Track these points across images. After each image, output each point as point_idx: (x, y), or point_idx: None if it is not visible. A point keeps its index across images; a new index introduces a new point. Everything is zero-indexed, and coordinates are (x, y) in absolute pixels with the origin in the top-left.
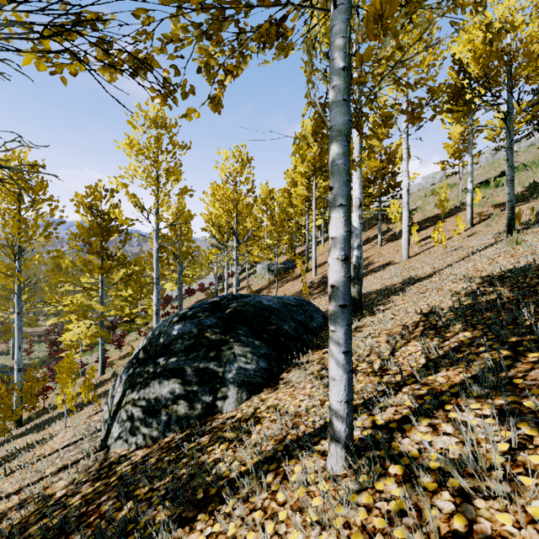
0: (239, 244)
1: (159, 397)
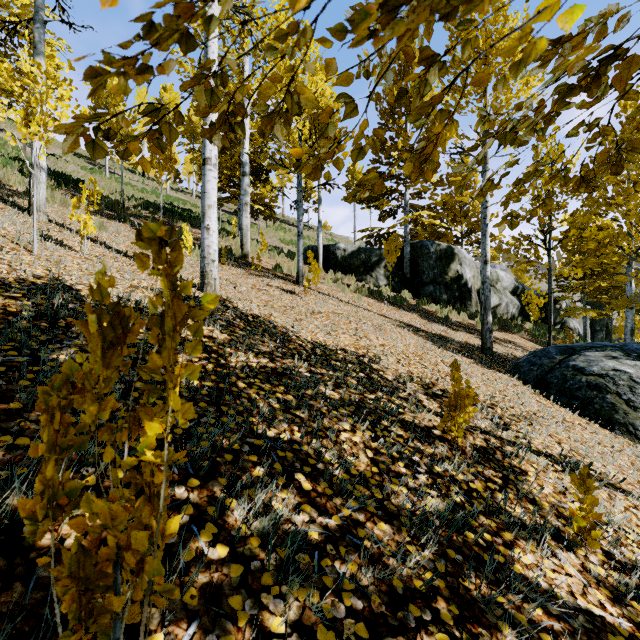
0: None
1: None
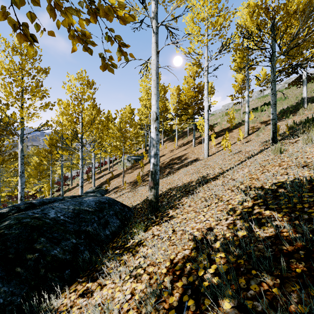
0: (82, 147)
1: None
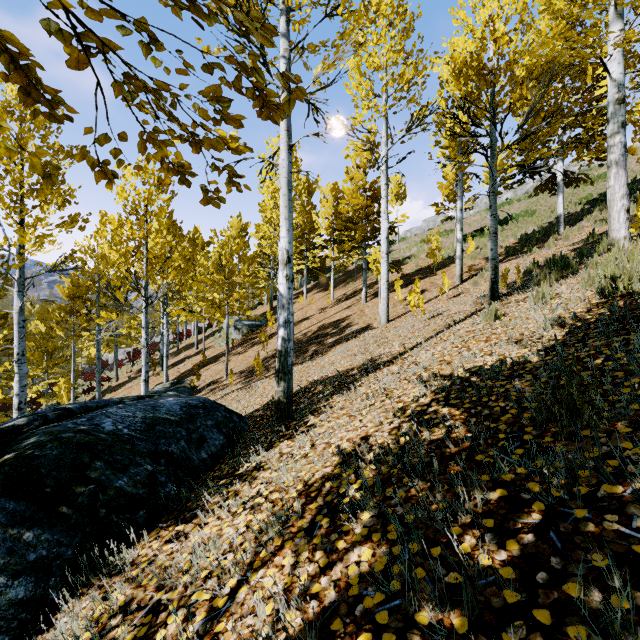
0: (147, 305)
1: None
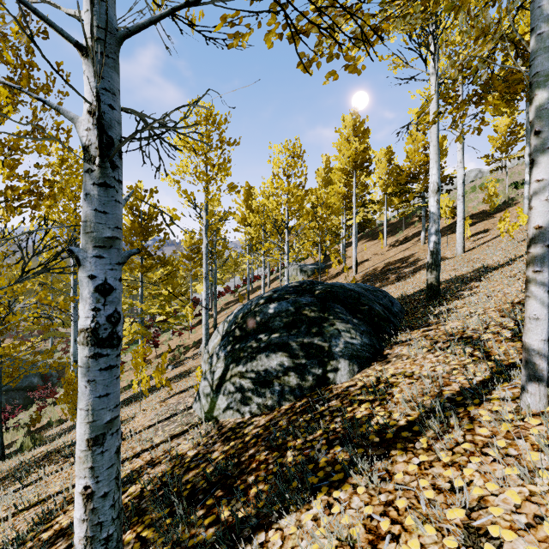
0: (292, 238)
1: (269, 369)
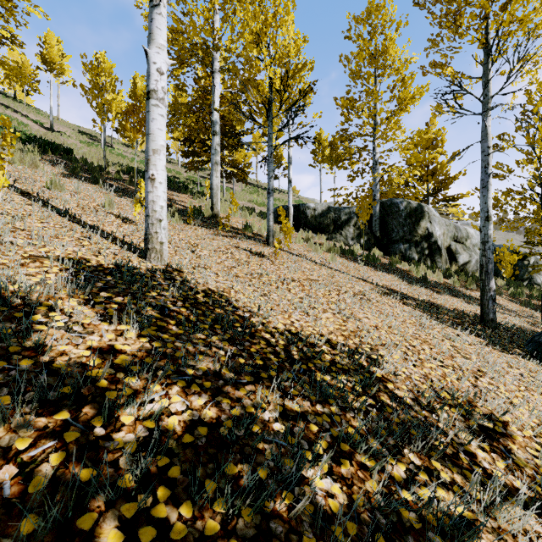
0: None
1: None
